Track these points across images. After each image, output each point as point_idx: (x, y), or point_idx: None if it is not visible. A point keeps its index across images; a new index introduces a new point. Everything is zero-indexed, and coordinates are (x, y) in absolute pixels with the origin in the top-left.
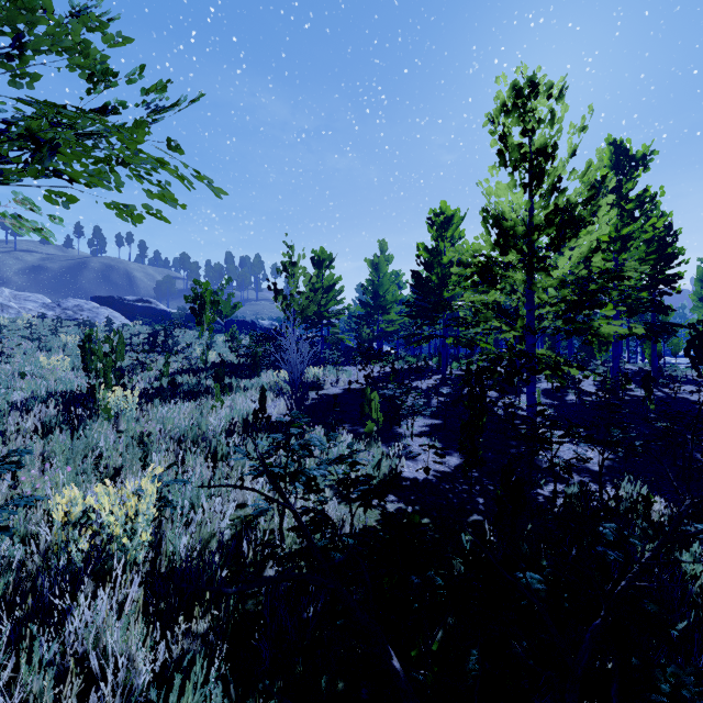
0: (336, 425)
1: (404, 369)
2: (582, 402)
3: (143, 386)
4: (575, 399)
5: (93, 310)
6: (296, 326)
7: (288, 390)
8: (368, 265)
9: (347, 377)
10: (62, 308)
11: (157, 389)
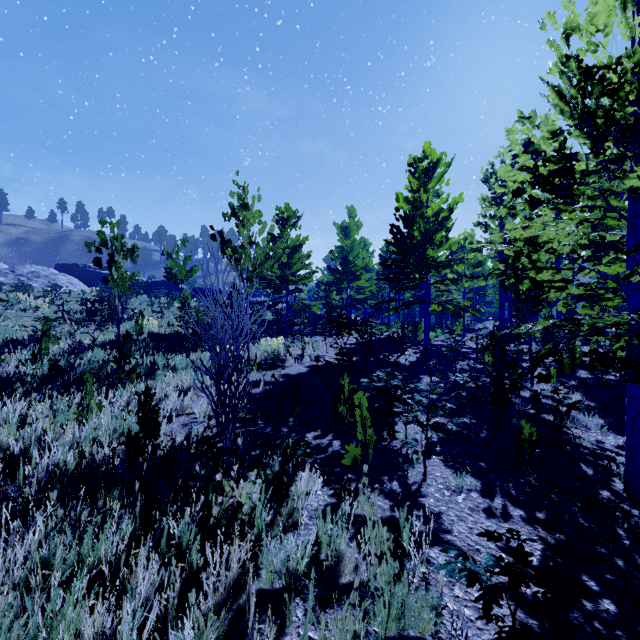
0: (291, 452)
1: (382, 340)
2: (606, 382)
3: (6, 371)
4: (592, 377)
5: (50, 276)
6: (249, 288)
7: (214, 383)
8: (337, 229)
9: (315, 349)
10: (15, 274)
11: (10, 379)
